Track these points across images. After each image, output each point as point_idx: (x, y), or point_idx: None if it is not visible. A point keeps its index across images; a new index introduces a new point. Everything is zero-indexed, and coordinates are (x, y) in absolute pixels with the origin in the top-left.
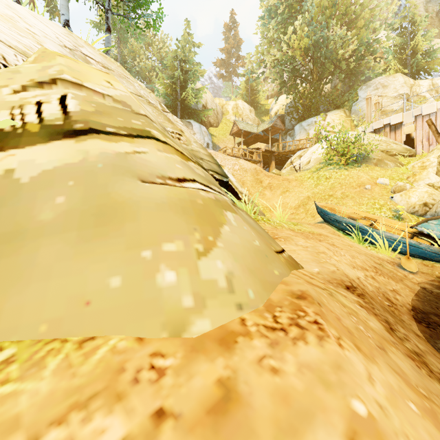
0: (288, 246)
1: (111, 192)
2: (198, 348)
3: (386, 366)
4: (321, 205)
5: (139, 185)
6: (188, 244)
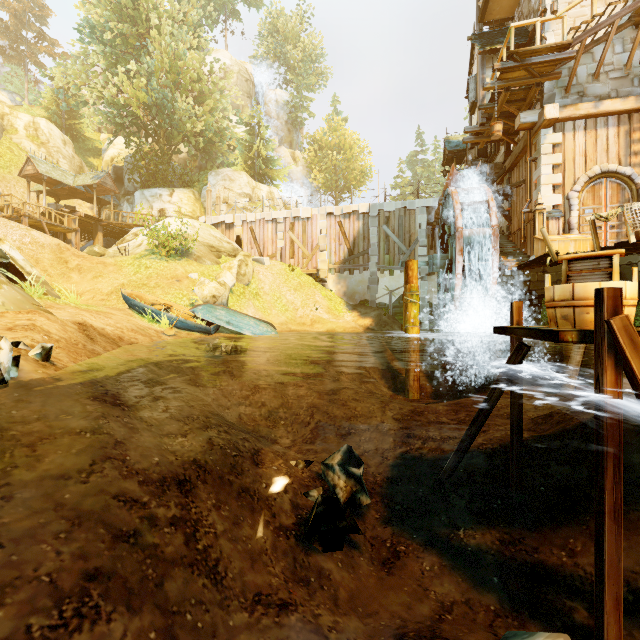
0: (57, 311)
1: None
2: None
3: (58, 325)
4: (128, 292)
5: None
6: None
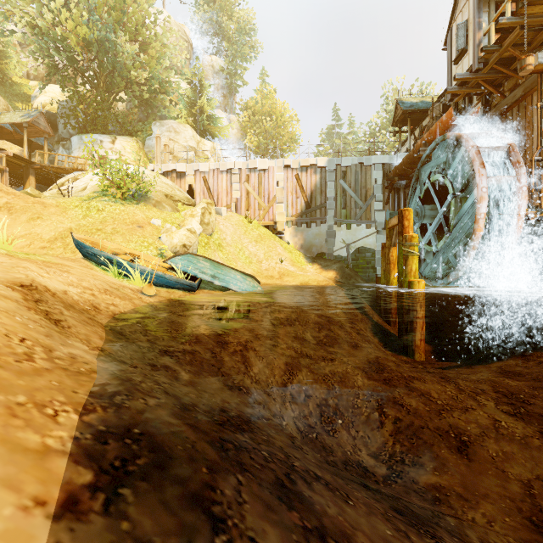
0: None
1: None
2: None
3: None
4: (81, 237)
5: None
6: None
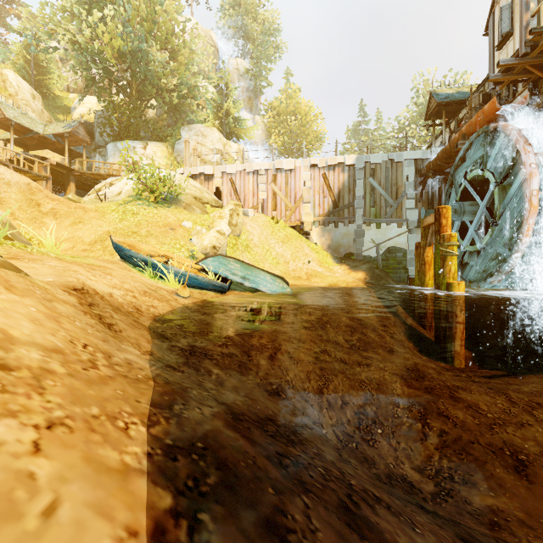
0: (29, 264)
1: None
2: None
3: (34, 301)
4: (119, 240)
5: None
6: None
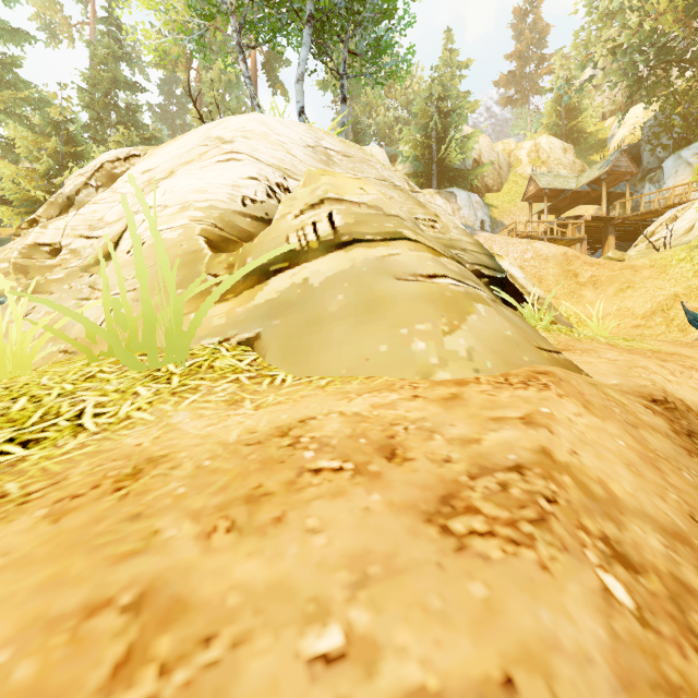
0: (583, 358)
1: (374, 290)
2: (440, 384)
3: (617, 427)
4: (697, 307)
5: (395, 282)
6: (436, 326)
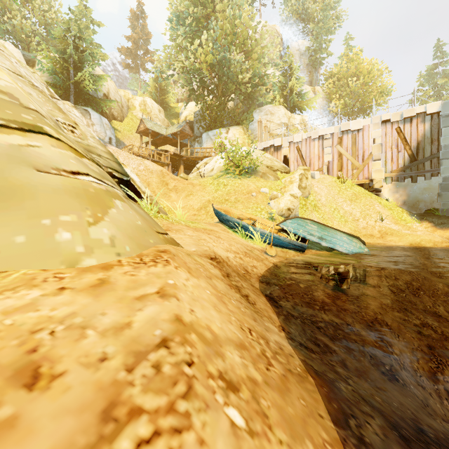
0: (177, 235)
1: (8, 177)
2: (87, 270)
3: (204, 281)
4: (217, 207)
5: (35, 173)
6: (81, 217)
